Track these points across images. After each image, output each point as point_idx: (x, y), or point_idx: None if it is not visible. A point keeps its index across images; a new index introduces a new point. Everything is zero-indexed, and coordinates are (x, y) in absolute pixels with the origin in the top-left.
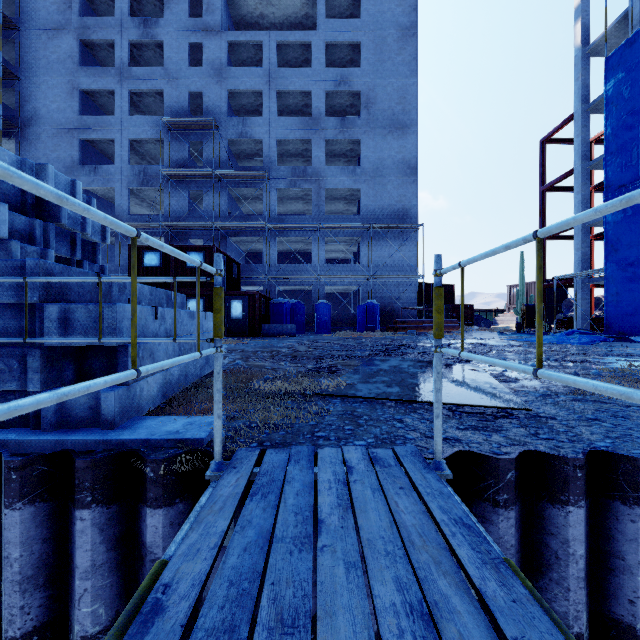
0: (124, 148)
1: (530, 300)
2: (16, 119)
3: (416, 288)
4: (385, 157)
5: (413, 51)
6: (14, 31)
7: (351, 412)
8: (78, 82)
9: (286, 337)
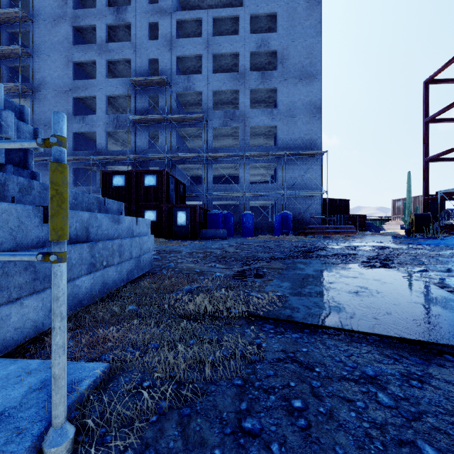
0: (103, 102)
1: (416, 210)
2: (30, 85)
3: (321, 202)
4: (296, 100)
5: (318, 16)
6: (29, 23)
7: (293, 355)
8: (72, 56)
9: (219, 240)
